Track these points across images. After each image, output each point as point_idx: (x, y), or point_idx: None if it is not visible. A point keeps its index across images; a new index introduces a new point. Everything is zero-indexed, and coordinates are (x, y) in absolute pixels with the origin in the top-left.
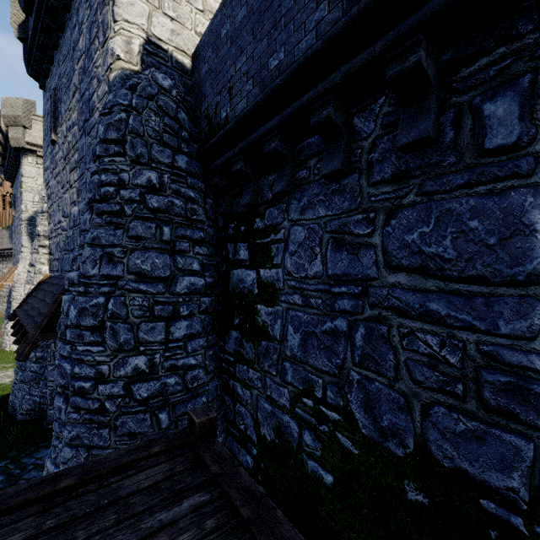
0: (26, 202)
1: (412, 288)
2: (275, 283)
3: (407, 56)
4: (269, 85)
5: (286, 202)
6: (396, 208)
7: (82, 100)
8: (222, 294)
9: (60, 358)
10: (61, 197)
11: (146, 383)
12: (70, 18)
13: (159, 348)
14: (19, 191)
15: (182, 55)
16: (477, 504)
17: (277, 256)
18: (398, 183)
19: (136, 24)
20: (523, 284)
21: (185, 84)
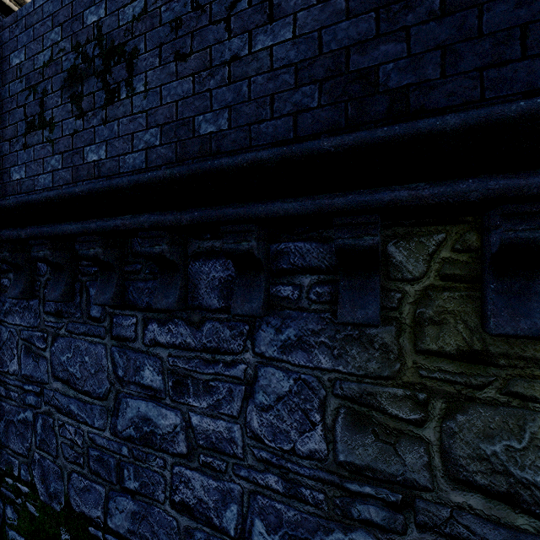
0: None
1: (64, 394)
2: None
3: (40, 249)
4: None
5: None
6: (57, 336)
7: None
8: None
9: None
10: None
11: None
12: None
13: None
14: None
15: None
16: (88, 531)
17: None
18: (58, 318)
19: None
20: (102, 399)
21: None
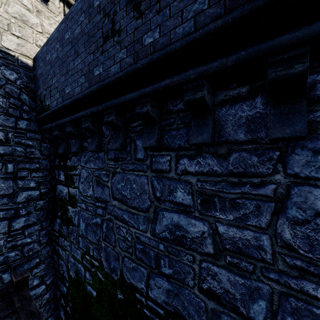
0: None
1: (119, 208)
2: (75, 196)
3: (109, 116)
4: (65, 101)
5: (79, 156)
6: (115, 172)
7: None
8: (53, 197)
9: None
10: None
11: None
12: None
13: (3, 237)
14: None
15: (26, 58)
16: (135, 296)
17: (76, 182)
18: (115, 162)
19: None
20: (145, 212)
21: (28, 75)
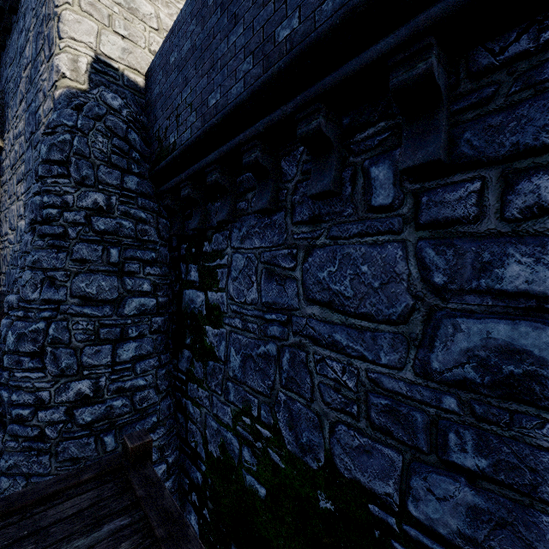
0: None
1: (323, 320)
2: (220, 306)
3: (311, 120)
4: (208, 121)
5: (229, 229)
6: (312, 248)
7: (28, 111)
8: (176, 312)
9: None
10: (8, 208)
11: (90, 407)
12: (17, 21)
13: (105, 372)
14: None
15: (135, 73)
16: (366, 509)
17: (222, 280)
18: (313, 225)
19: (83, 43)
20: (396, 323)
21: (138, 103)
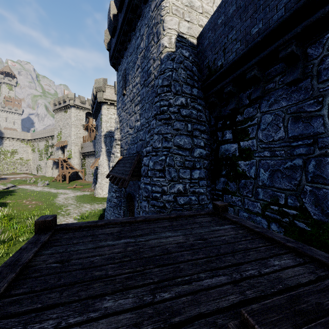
0: (103, 127)
1: None
2: (251, 147)
3: None
4: (251, 42)
5: (258, 103)
6: None
7: (143, 71)
8: (213, 159)
9: (144, 184)
10: (128, 120)
11: (182, 197)
12: (135, 34)
13: (188, 182)
14: (100, 122)
15: (192, 38)
16: None
17: (252, 133)
18: None
19: (173, 29)
20: None
21: (193, 53)
